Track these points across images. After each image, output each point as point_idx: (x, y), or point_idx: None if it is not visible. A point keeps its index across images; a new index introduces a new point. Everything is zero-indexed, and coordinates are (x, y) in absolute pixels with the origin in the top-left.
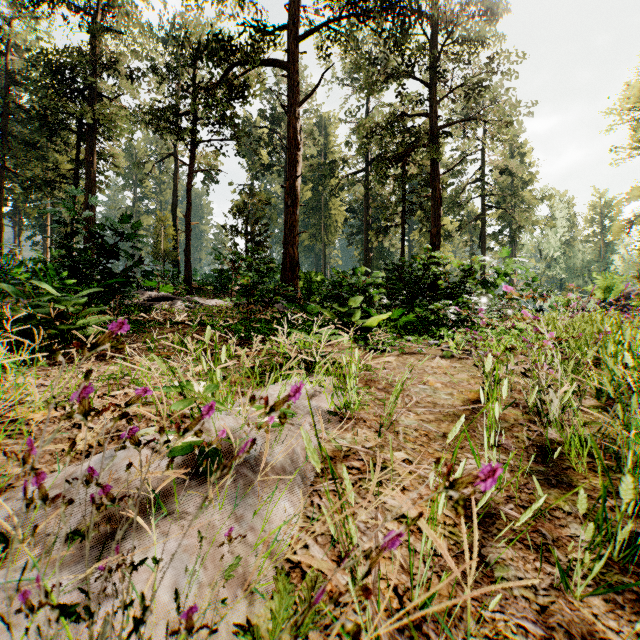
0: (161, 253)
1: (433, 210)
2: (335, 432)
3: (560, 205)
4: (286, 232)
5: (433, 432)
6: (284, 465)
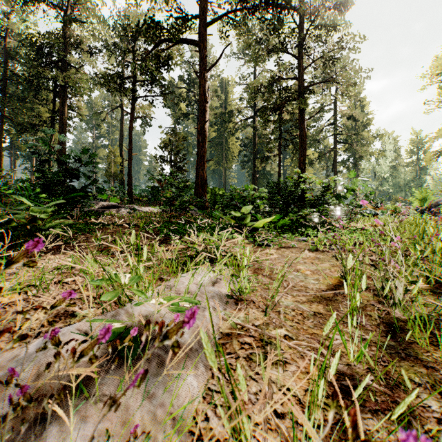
0: (112, 175)
1: (300, 145)
2: (231, 312)
3: (389, 141)
4: (198, 160)
5: (306, 311)
6: (191, 343)
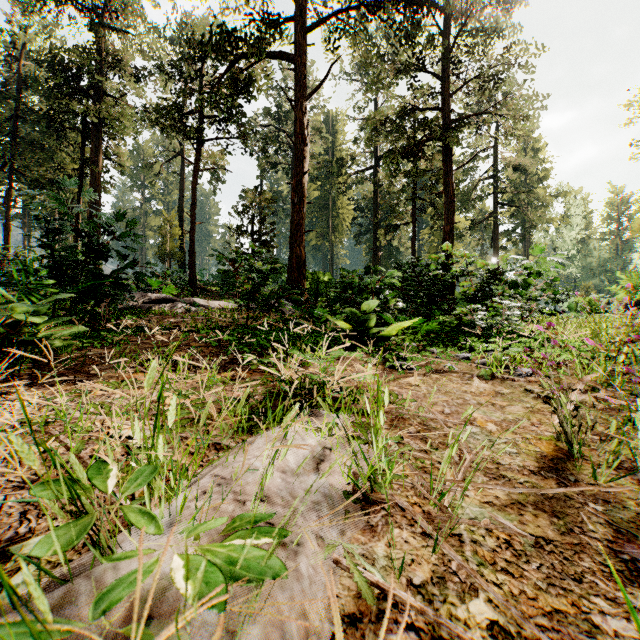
0: (167, 253)
1: (446, 207)
2: (357, 538)
3: (576, 202)
4: (292, 231)
5: (517, 535)
6: None
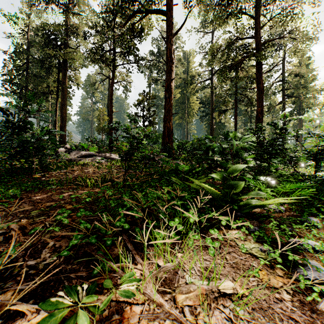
0: (101, 129)
1: (258, 96)
2: None
3: None
4: (165, 113)
5: None
6: None
